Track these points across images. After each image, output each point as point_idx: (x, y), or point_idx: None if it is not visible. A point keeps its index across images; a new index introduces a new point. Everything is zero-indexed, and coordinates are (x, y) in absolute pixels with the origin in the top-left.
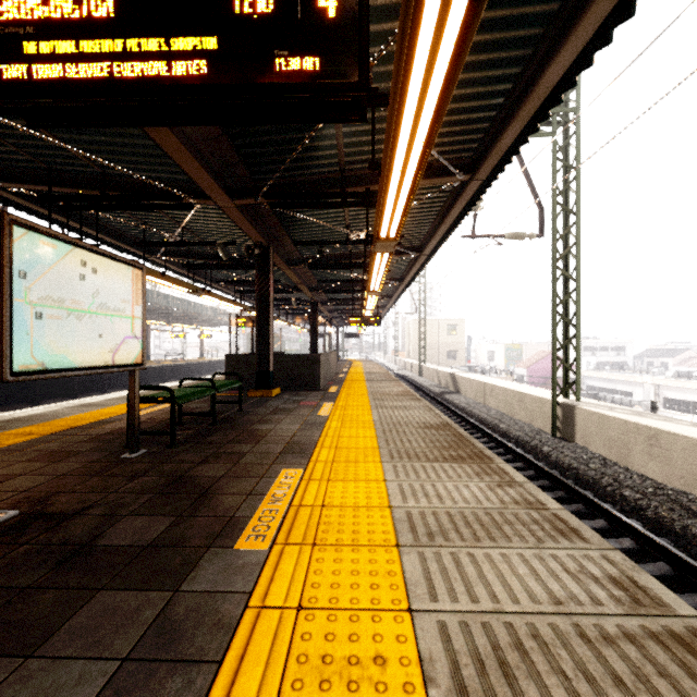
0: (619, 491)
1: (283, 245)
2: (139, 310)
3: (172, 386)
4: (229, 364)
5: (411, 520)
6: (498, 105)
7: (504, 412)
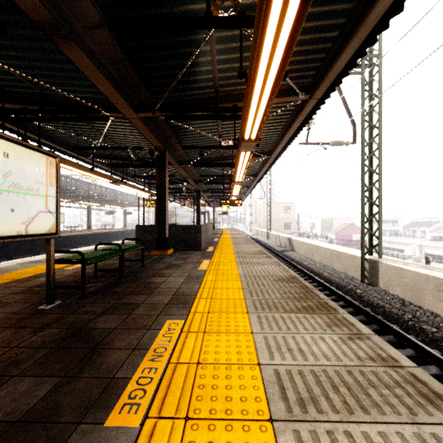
0: (418, 325)
1: (176, 150)
2: (53, 190)
3: (100, 247)
4: (138, 232)
5: (280, 381)
6: (333, 37)
7: (326, 264)
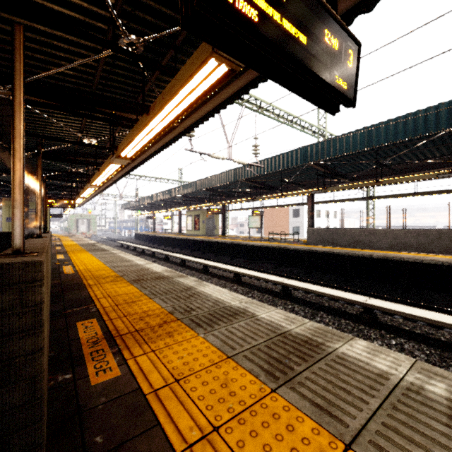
0: None
1: None
2: None
3: (143, 265)
4: None
5: None
6: None
7: None
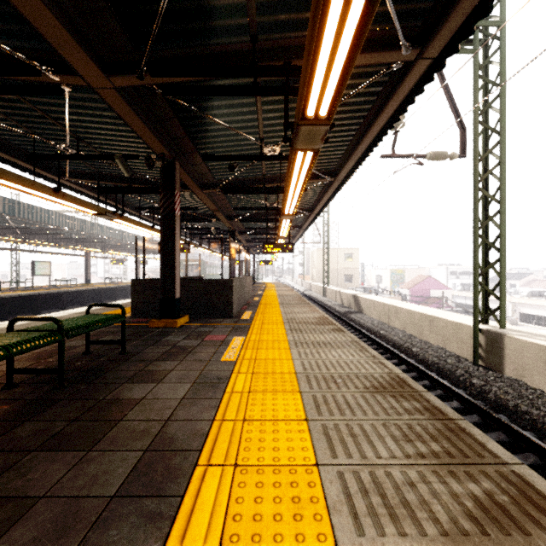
0: None
1: (194, 164)
2: None
3: (80, 311)
4: (135, 289)
5: None
6: None
7: (412, 333)
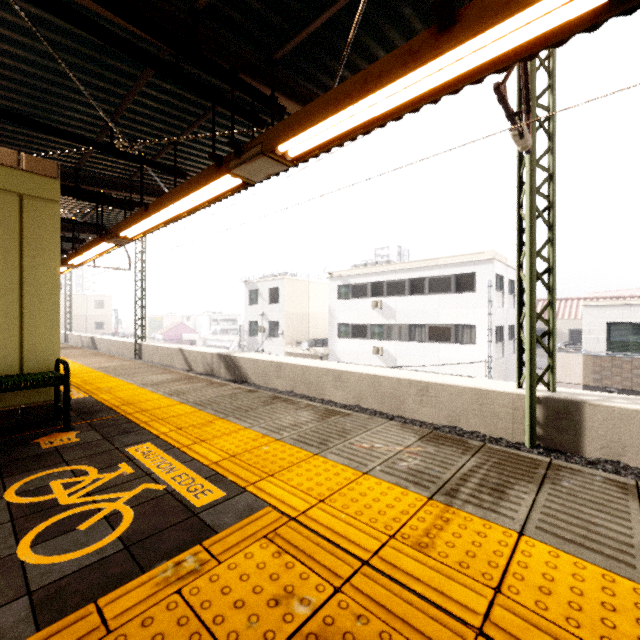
0: None
1: None
2: None
3: None
4: None
5: None
6: None
7: (120, 353)
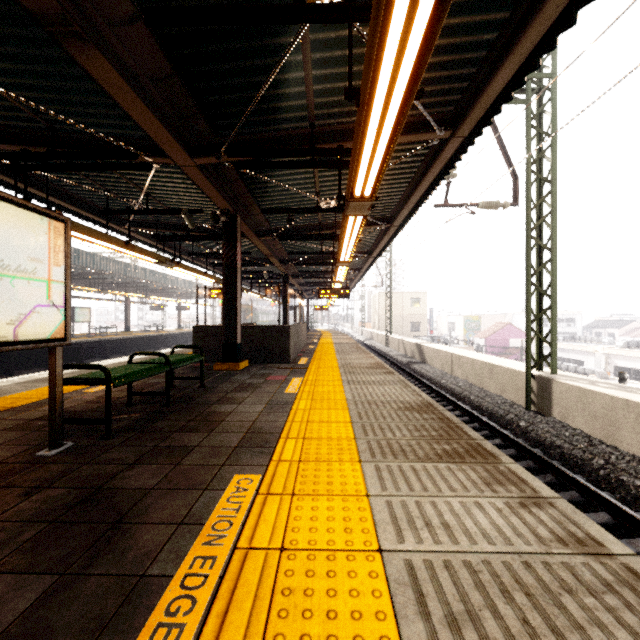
0: (614, 476)
1: (252, 215)
2: (61, 273)
3: (140, 357)
4: (196, 335)
5: (415, 581)
6: (489, 41)
7: (473, 383)
